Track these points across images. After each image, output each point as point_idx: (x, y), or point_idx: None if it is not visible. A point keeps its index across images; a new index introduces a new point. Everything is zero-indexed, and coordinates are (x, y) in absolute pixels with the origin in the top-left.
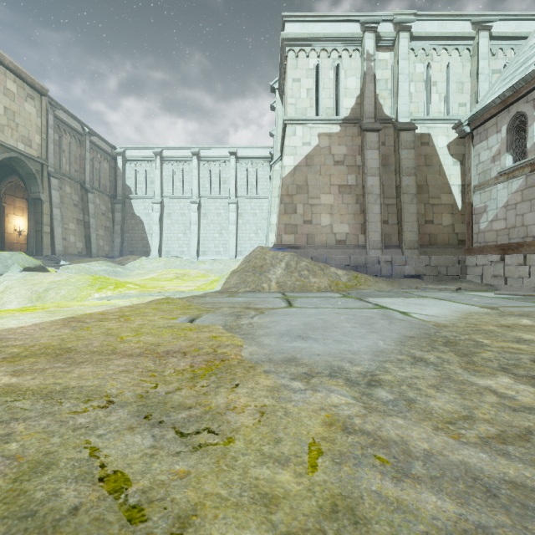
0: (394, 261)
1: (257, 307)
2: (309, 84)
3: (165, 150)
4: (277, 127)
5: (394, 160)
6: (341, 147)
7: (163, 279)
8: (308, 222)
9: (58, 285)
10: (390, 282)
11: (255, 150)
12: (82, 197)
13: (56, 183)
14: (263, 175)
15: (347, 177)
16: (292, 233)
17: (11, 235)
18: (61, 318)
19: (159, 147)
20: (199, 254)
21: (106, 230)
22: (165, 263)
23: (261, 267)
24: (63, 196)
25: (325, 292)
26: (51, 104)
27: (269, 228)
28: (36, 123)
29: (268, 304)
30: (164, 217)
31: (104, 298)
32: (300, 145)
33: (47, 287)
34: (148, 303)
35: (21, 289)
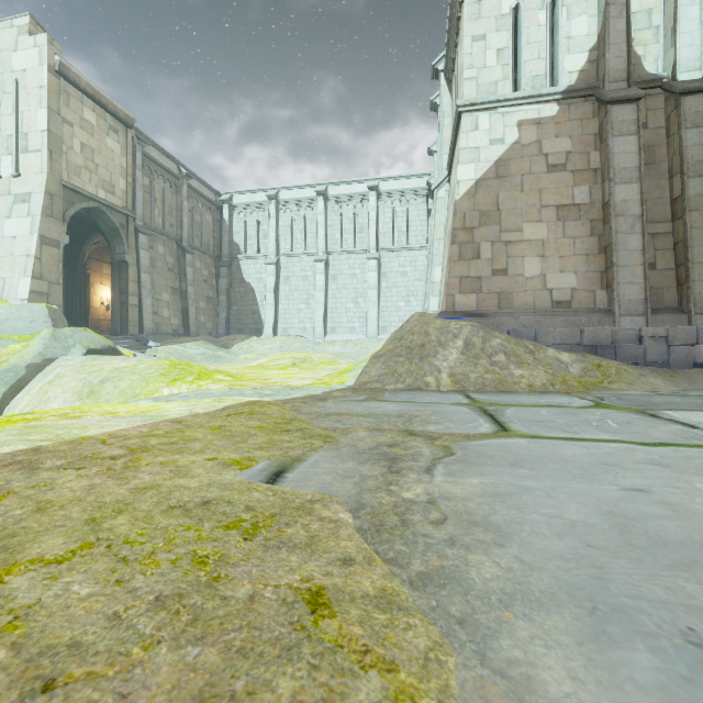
0: (672, 336)
1: (428, 430)
2: (501, 40)
3: (282, 191)
4: (443, 130)
5: (668, 152)
6: (560, 140)
7: (274, 367)
8: (501, 273)
9: (119, 374)
10: (668, 377)
11: (405, 180)
12: (178, 259)
13: (145, 241)
14: (417, 215)
15: (572, 191)
16: (472, 292)
17: (97, 310)
18: (9, 452)
19: (274, 188)
20: (326, 332)
21: (209, 301)
22: (282, 345)
23: (421, 347)
24: (155, 258)
25: (547, 393)
26: (139, 138)
27: (429, 289)
28: (120, 163)
29: (451, 423)
30: (280, 283)
31: (165, 397)
32: (485, 144)
33: (104, 378)
34: (216, 412)
35: (72, 380)
